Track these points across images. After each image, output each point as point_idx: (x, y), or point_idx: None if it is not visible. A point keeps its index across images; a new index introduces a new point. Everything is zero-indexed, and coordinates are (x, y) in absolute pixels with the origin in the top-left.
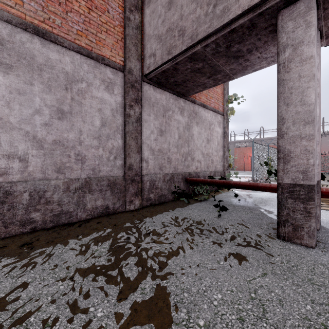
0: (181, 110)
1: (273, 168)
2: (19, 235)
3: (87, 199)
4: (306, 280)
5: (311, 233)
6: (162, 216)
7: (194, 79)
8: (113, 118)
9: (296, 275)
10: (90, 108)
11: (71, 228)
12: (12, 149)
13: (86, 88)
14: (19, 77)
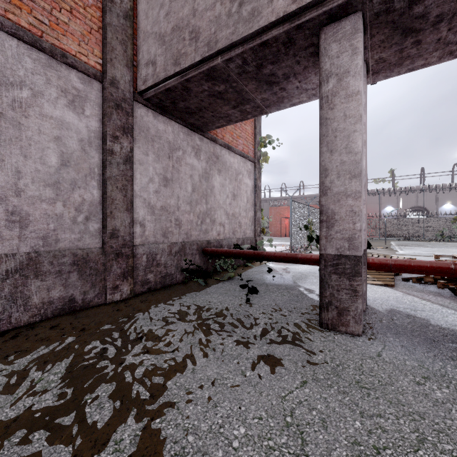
0: (196, 150)
1: (314, 234)
2: None
3: (32, 288)
4: (353, 383)
5: (358, 317)
6: (165, 308)
7: (214, 107)
8: (83, 154)
9: (342, 377)
10: (38, 134)
11: None
12: None
13: (29, 99)
14: None
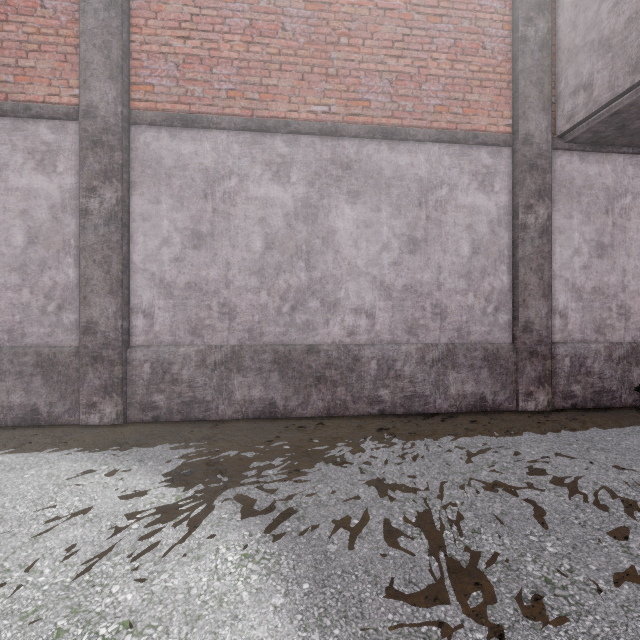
0: None
1: None
2: (367, 416)
3: (450, 379)
4: None
5: None
6: (617, 436)
7: None
8: (492, 237)
9: None
10: (453, 227)
11: (432, 421)
12: (359, 301)
13: (447, 196)
14: (366, 205)
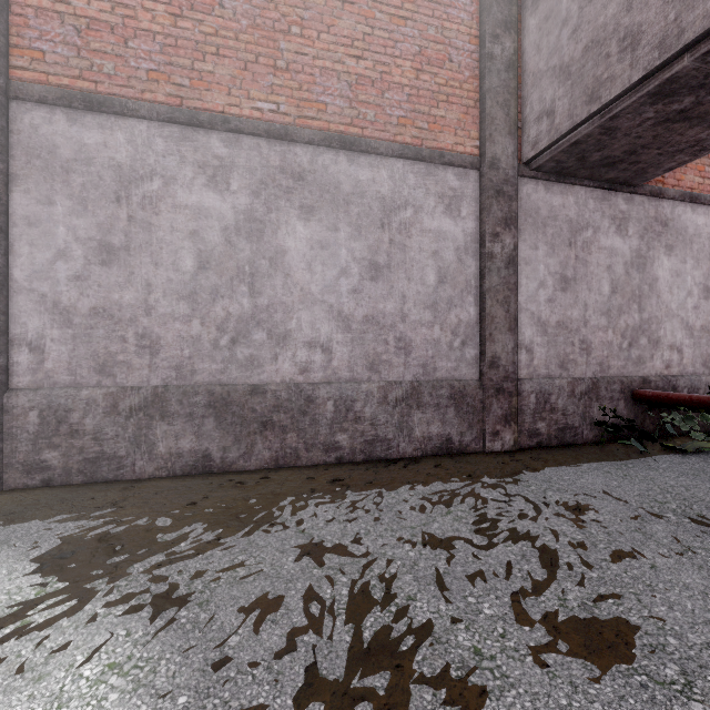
0: (619, 222)
1: None
2: (323, 465)
3: (415, 419)
4: None
5: None
6: (574, 474)
7: (664, 139)
8: (459, 265)
9: None
10: (418, 253)
11: (393, 468)
12: (314, 333)
13: (412, 218)
14: (321, 223)
